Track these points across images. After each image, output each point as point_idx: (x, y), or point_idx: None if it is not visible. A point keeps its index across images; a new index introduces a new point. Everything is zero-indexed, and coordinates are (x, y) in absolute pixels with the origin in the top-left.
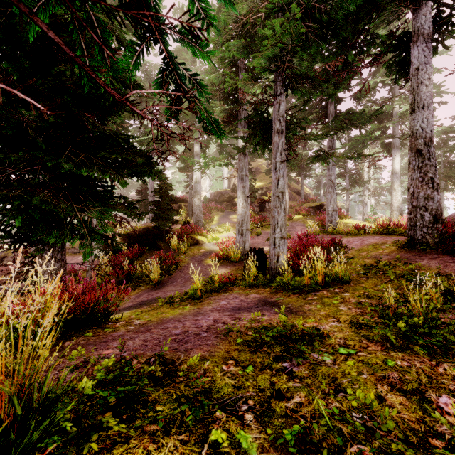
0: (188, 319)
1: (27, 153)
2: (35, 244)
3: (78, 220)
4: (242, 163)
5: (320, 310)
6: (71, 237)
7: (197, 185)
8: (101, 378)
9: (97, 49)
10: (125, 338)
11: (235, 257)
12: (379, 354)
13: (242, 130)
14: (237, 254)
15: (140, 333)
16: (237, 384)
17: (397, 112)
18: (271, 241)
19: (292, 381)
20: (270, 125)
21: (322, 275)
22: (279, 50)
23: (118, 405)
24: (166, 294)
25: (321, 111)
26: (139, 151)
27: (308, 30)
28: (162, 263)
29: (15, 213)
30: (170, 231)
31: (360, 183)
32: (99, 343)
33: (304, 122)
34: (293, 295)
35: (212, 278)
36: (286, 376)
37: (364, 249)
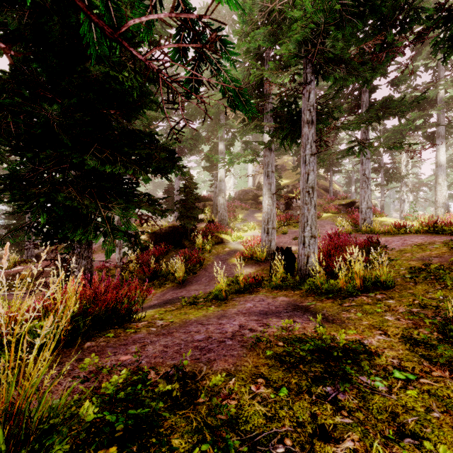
0: (212, 323)
1: (55, 152)
2: (64, 242)
3: (102, 217)
4: (268, 159)
5: (362, 319)
6: (96, 235)
7: (221, 183)
8: (113, 393)
9: (102, 8)
10: (145, 342)
11: (261, 256)
12: (449, 383)
13: (267, 124)
14: (263, 253)
15: (161, 336)
16: (269, 414)
17: (443, 97)
18: (300, 240)
19: (339, 414)
20: (299, 116)
21: (360, 278)
22: (309, 31)
23: (125, 437)
24: (190, 293)
25: (353, 102)
26: (162, 145)
27: (342, 10)
28: (187, 261)
29: (40, 210)
30: (195, 229)
31: (396, 178)
32: (119, 346)
33: (337, 111)
34: (326, 300)
35: (237, 278)
36: (331, 406)
37: (407, 249)
